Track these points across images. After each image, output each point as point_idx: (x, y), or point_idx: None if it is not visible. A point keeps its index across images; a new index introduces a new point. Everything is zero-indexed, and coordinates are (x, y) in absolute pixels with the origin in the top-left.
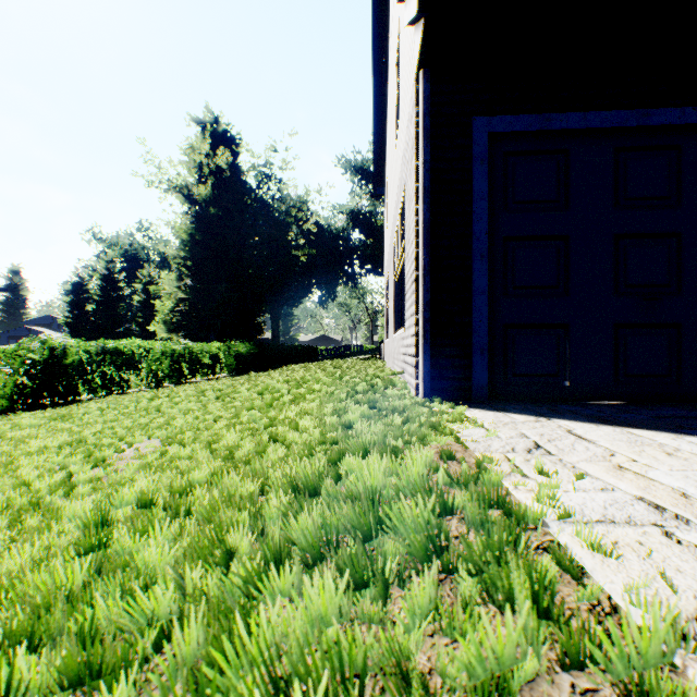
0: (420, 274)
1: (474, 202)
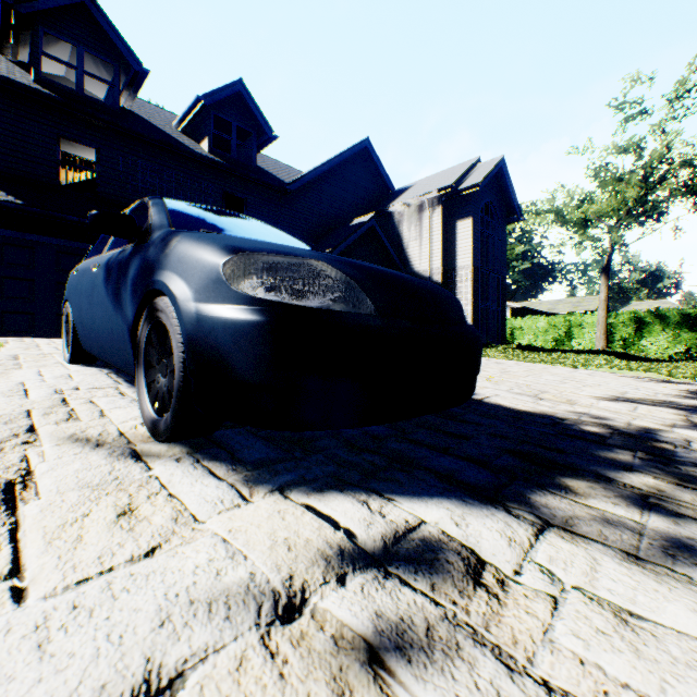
0: None
1: None
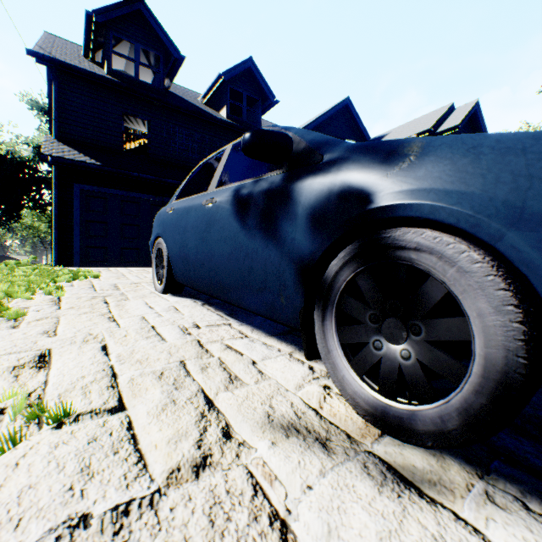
0: (54, 229)
1: (75, 209)
